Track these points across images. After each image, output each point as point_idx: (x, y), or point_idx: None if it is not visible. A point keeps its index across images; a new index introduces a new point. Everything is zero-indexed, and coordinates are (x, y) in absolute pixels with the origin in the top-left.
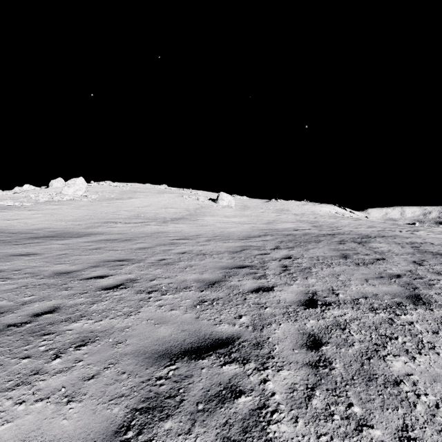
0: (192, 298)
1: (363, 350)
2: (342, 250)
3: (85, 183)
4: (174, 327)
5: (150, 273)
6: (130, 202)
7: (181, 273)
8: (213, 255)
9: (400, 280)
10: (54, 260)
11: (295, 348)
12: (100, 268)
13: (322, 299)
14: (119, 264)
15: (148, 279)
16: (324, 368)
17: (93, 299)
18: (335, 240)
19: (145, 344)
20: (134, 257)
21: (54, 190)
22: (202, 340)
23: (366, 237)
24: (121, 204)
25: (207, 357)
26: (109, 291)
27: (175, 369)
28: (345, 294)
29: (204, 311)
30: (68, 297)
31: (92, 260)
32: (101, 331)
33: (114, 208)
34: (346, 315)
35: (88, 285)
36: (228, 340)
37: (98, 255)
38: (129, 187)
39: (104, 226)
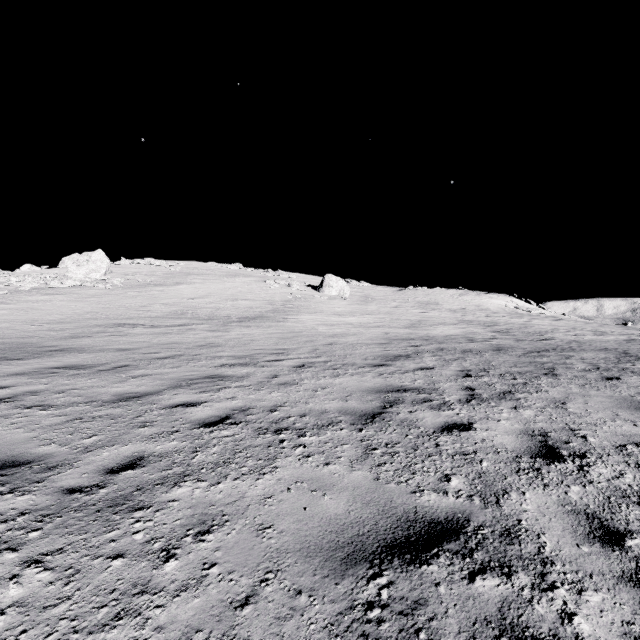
0: None
1: None
2: None
3: (107, 259)
4: None
5: None
6: (177, 289)
7: None
8: (305, 432)
9: None
10: None
11: None
12: None
13: None
14: None
15: None
16: None
17: None
18: (583, 367)
19: None
20: (46, 450)
21: (56, 272)
22: None
23: (635, 359)
24: (159, 292)
25: None
26: None
27: None
28: None
29: None
30: None
31: None
32: None
33: (144, 300)
34: None
35: None
36: None
37: None
38: (180, 267)
39: (107, 332)
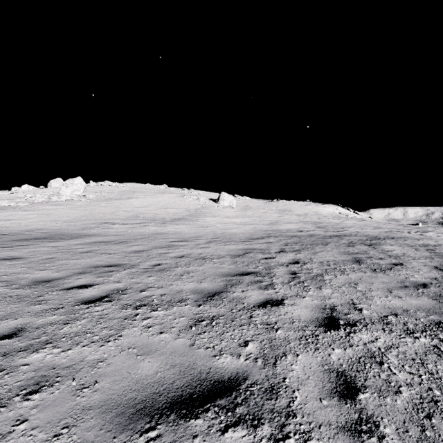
0: (187, 315)
1: (416, 400)
2: (353, 253)
3: (84, 183)
4: (161, 359)
5: (141, 282)
6: (129, 202)
7: (176, 282)
8: (214, 259)
9: (428, 290)
10: (38, 265)
11: (323, 397)
12: (86, 276)
13: (344, 317)
14: (109, 271)
15: (138, 289)
16: (370, 436)
17: (68, 317)
18: (343, 242)
19: (119, 390)
20: (126, 262)
21: (52, 190)
22: (197, 382)
23: (375, 239)
24: (119, 204)
25: (202, 414)
26: (90, 305)
27: (155, 437)
28: (370, 310)
29: (200, 335)
30: (38, 314)
31: (80, 265)
32: (65, 366)
33: (112, 209)
34: (378, 340)
35: (67, 297)
36: (232, 383)
37: (87, 260)
38: (129, 187)
39: (100, 227)
